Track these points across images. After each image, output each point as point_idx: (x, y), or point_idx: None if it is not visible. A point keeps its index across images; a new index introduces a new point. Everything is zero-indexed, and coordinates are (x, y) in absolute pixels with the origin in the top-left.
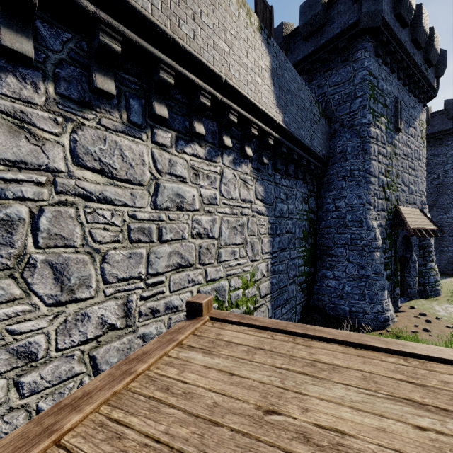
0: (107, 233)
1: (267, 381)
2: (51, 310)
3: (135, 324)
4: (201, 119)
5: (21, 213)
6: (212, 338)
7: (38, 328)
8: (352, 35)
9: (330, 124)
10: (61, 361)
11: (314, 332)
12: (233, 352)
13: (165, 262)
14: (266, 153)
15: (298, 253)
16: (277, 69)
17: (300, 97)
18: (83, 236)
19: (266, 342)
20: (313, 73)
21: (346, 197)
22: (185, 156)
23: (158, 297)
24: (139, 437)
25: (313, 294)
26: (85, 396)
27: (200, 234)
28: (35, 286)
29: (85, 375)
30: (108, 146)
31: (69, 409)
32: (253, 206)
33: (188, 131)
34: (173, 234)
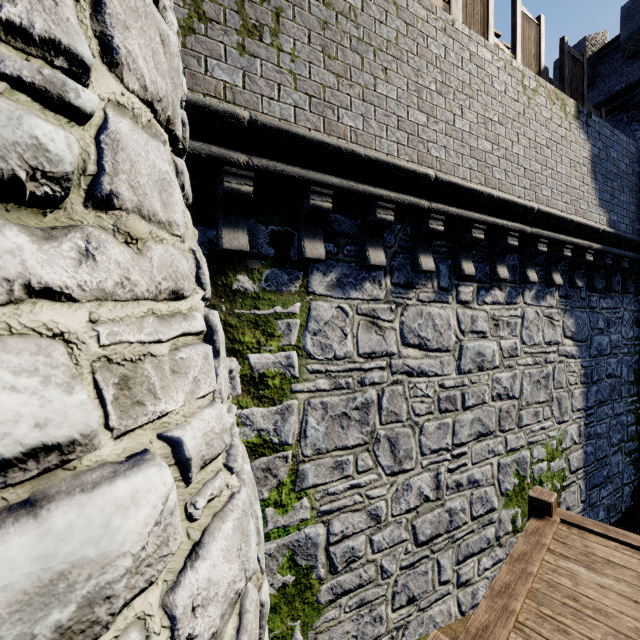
0: (423, 405)
1: None
2: (388, 479)
3: (443, 497)
4: (503, 260)
5: (372, 396)
6: (582, 550)
7: (381, 494)
8: None
9: None
10: (394, 526)
11: None
12: (621, 575)
13: (467, 430)
14: (579, 272)
15: (625, 406)
16: (599, 154)
17: (634, 173)
18: (407, 410)
19: None
20: None
21: None
22: (485, 306)
23: (461, 470)
24: (583, 637)
25: None
26: (508, 587)
27: (500, 395)
28: (379, 458)
29: (409, 542)
30: (424, 319)
31: (505, 595)
32: (559, 348)
33: (488, 276)
34: (474, 399)
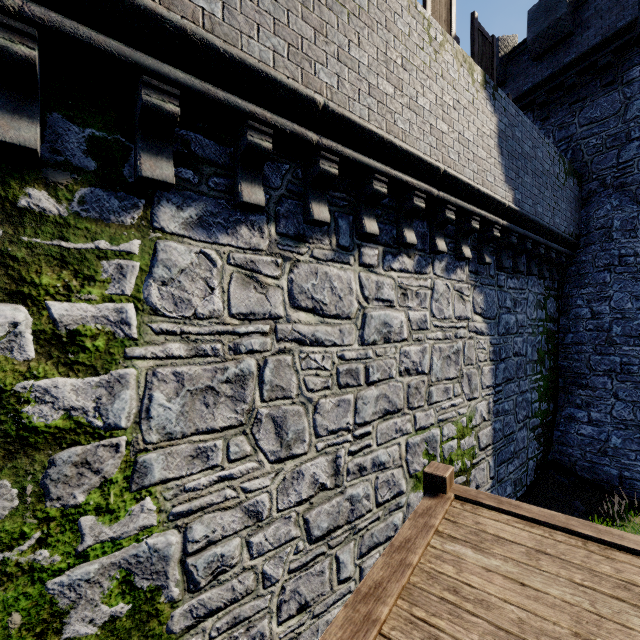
0: (319, 379)
1: (571, 600)
2: (273, 467)
3: (343, 484)
4: (411, 224)
5: (251, 366)
6: (472, 528)
7: (263, 486)
8: (622, 44)
9: (580, 184)
10: (281, 522)
11: (613, 537)
12: (510, 553)
13: (372, 408)
14: (488, 249)
15: (530, 384)
16: (505, 130)
17: (537, 158)
18: (298, 384)
19: (547, 544)
20: (551, 108)
21: (612, 297)
22: (392, 273)
23: (365, 452)
24: None
25: (553, 444)
26: (378, 586)
27: (408, 370)
28: (261, 442)
29: (300, 540)
30: (319, 279)
31: (372, 599)
32: (470, 324)
33: (396, 241)
34: (379, 373)
